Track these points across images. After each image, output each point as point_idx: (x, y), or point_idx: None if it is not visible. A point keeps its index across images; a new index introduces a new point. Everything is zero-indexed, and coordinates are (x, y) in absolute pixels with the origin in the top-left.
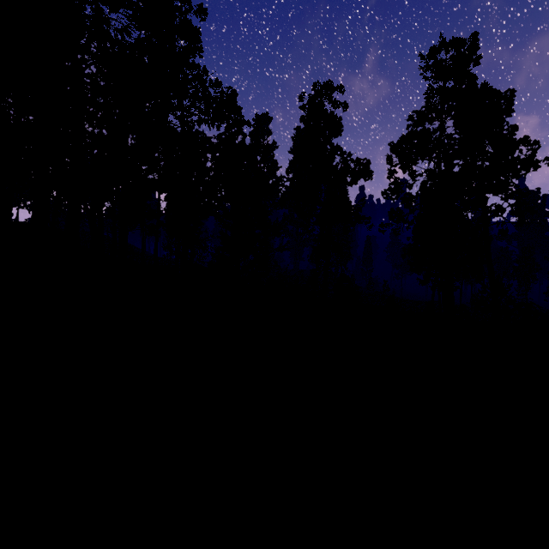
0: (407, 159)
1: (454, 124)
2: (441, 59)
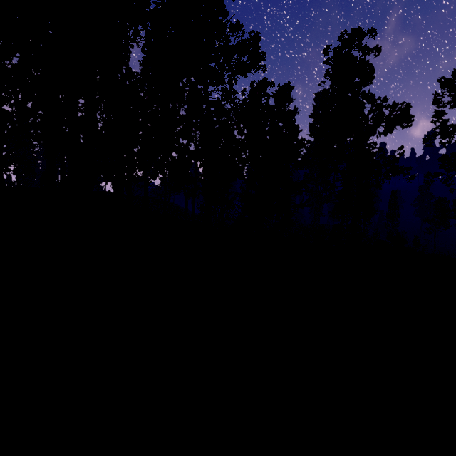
0: None
1: None
2: None
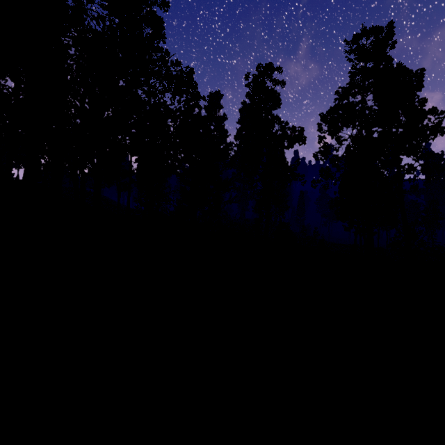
0: (334, 126)
1: (373, 98)
2: (362, 44)
